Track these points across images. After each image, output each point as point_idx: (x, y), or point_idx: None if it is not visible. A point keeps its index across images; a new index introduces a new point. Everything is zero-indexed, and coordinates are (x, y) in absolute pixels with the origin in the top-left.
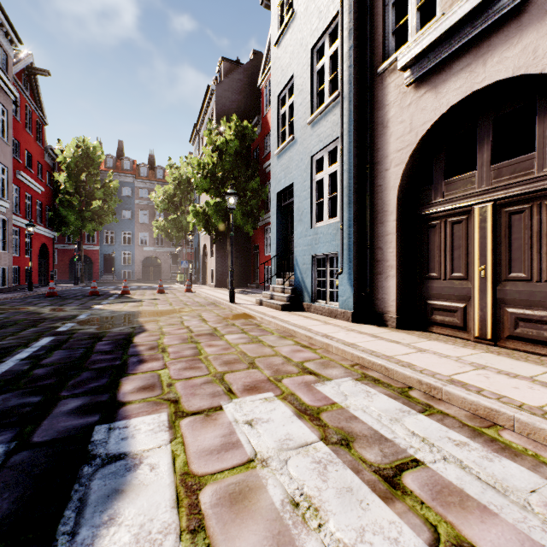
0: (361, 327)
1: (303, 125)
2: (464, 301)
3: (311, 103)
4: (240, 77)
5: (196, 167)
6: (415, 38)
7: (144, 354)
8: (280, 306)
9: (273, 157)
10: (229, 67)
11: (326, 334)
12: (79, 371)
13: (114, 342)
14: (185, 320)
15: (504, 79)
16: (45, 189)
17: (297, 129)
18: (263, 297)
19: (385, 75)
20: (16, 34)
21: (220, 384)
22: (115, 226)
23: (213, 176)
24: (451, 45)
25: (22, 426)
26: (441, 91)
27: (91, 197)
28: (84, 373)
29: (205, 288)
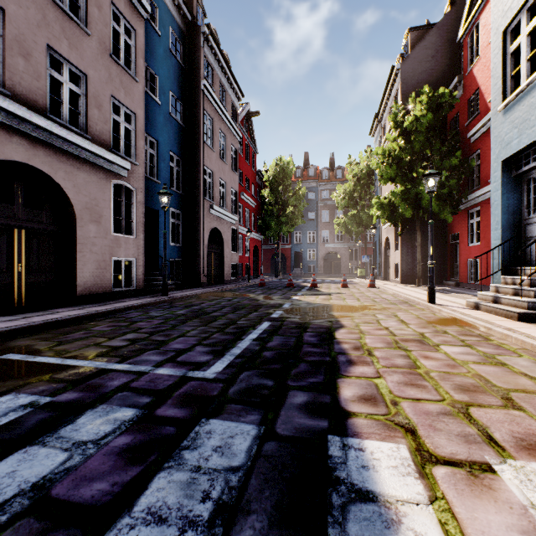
0: None
1: None
2: None
3: None
4: (432, 40)
5: (380, 156)
6: None
7: (350, 354)
8: (515, 314)
9: (495, 115)
10: (417, 36)
11: None
12: (296, 361)
13: (318, 335)
14: (379, 318)
15: None
16: (256, 203)
17: None
18: (479, 298)
19: None
20: (241, 91)
21: (467, 421)
22: (302, 227)
23: (399, 162)
24: None
25: (265, 409)
26: None
27: (286, 204)
28: (300, 363)
29: (389, 284)
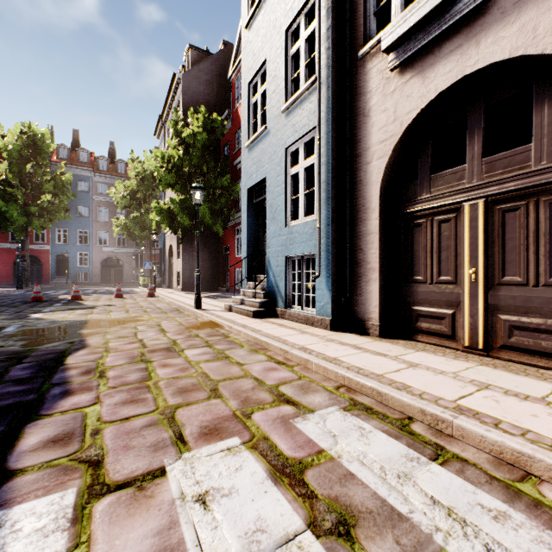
0: (341, 337)
1: (277, 114)
2: (453, 307)
3: (285, 90)
4: (209, 67)
5: (159, 159)
6: (400, 17)
7: (74, 381)
8: (252, 312)
9: (244, 150)
10: (197, 56)
11: (303, 346)
12: None
13: (39, 364)
14: (139, 330)
15: (500, 62)
16: None
17: (270, 119)
18: (233, 302)
19: (367, 59)
20: None
21: (167, 426)
22: (70, 223)
23: (179, 171)
24: (441, 24)
25: None
26: (429, 76)
27: (39, 190)
28: None
29: (170, 292)
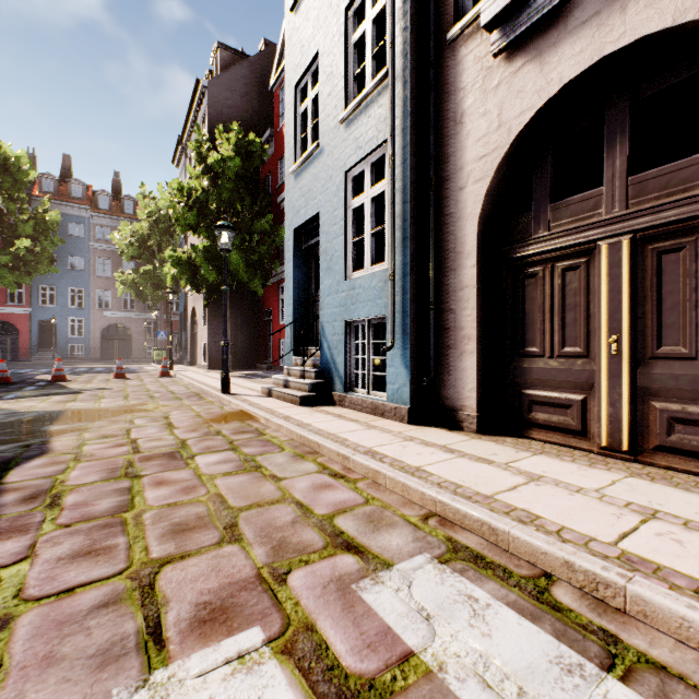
0: (423, 433)
1: (334, 125)
2: (583, 390)
3: (345, 92)
4: (245, 73)
5: (176, 192)
6: None
7: (3, 515)
8: (298, 398)
9: (289, 177)
10: (229, 58)
11: (371, 449)
12: None
13: None
14: (135, 426)
15: (657, 34)
16: None
17: (325, 132)
18: (274, 383)
19: (459, 43)
20: None
21: (138, 606)
22: (58, 279)
23: (203, 208)
24: None
25: None
26: (550, 61)
27: (13, 232)
28: None
29: (192, 370)
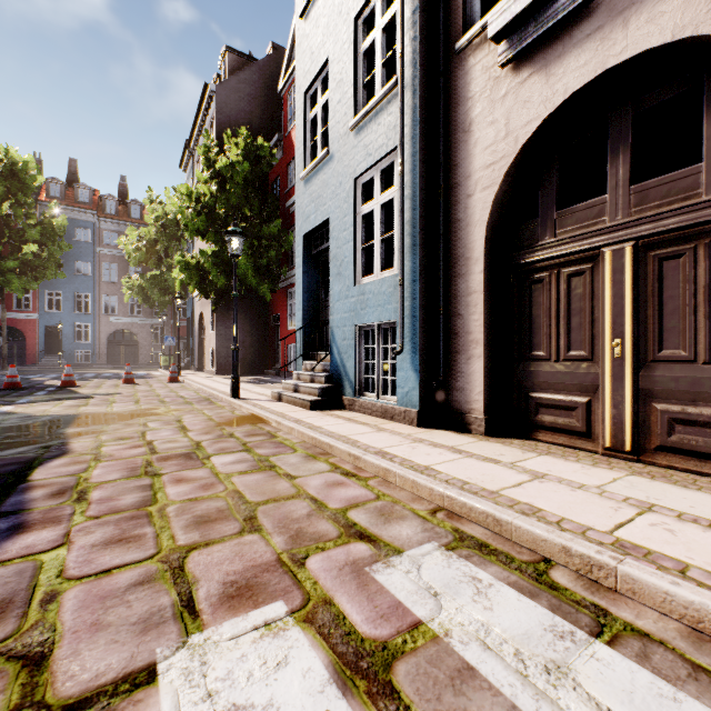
0: (432, 435)
1: (343, 132)
2: (588, 393)
3: (355, 99)
4: (253, 77)
5: (184, 197)
6: None
7: (35, 508)
8: (309, 402)
9: (299, 182)
10: (237, 62)
11: (381, 450)
12: None
13: None
14: (150, 429)
15: (657, 48)
16: None
17: (334, 139)
18: (284, 388)
19: (467, 53)
20: None
21: (171, 584)
22: (64, 284)
23: (211, 213)
24: None
25: None
26: (555, 72)
27: (20, 238)
28: None
29: (201, 376)
